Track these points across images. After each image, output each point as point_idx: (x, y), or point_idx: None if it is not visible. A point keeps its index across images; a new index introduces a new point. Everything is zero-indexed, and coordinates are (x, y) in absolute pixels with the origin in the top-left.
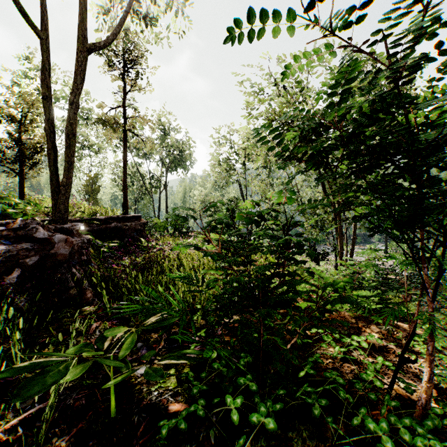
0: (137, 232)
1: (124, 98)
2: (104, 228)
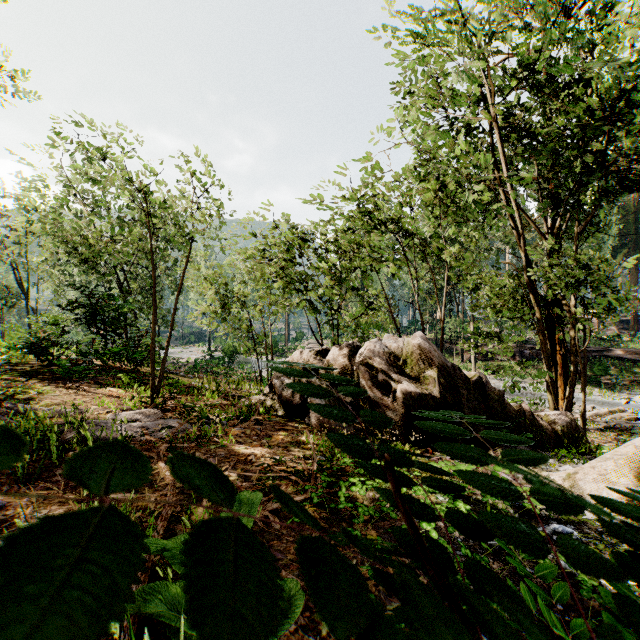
0: None
1: None
2: None
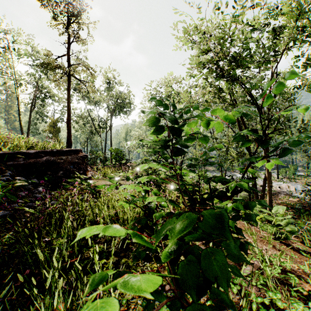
0: (74, 164)
1: (68, 47)
2: (33, 162)
